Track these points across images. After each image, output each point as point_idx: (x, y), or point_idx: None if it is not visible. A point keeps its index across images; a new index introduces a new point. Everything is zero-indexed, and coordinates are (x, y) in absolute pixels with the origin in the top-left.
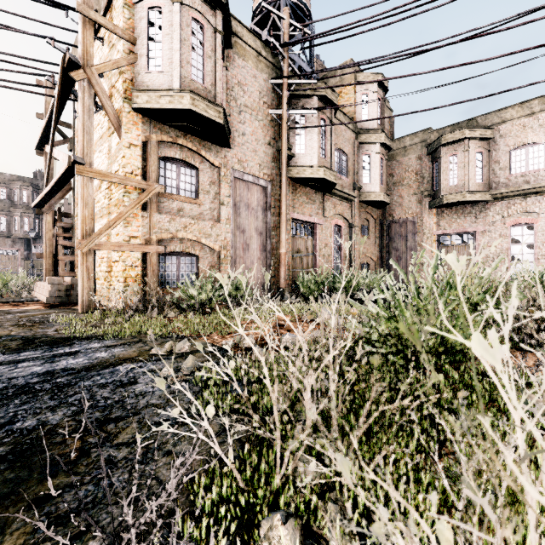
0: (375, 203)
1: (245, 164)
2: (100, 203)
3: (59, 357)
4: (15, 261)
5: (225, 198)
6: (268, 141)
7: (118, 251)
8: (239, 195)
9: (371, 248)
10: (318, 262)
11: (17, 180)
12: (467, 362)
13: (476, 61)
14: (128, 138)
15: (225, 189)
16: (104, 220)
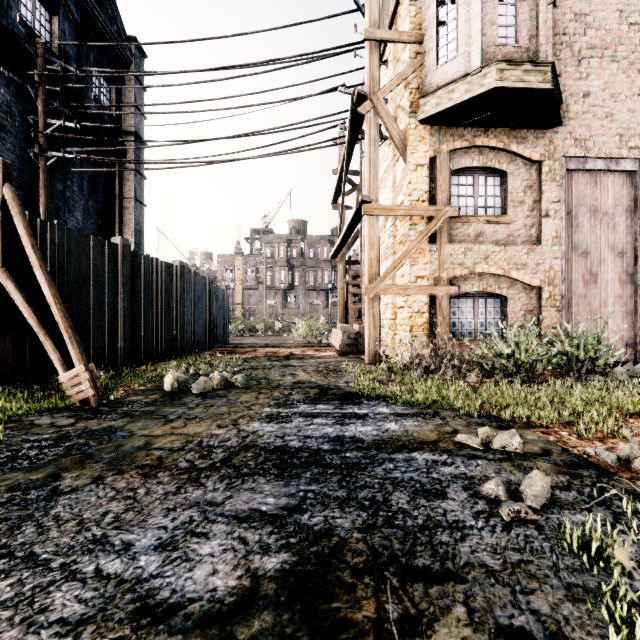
0: None
1: (589, 143)
2: (384, 244)
3: (348, 418)
4: (319, 310)
5: (550, 206)
6: (639, 89)
7: (403, 295)
8: (577, 196)
9: None
10: None
11: (320, 240)
12: None
13: None
14: (413, 159)
15: (550, 192)
16: (388, 261)
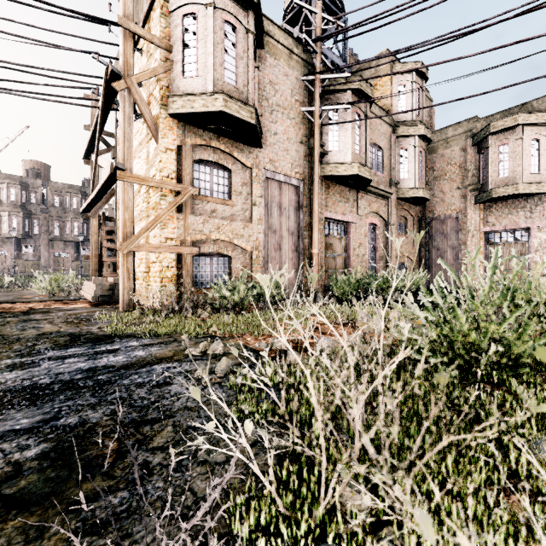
0: (413, 200)
1: (277, 164)
2: (139, 207)
3: (101, 354)
4: (67, 263)
5: (257, 199)
6: (300, 140)
7: (156, 252)
8: (271, 195)
9: (409, 247)
10: (351, 262)
11: (68, 189)
12: (537, 376)
13: (534, 37)
14: (164, 143)
15: (257, 189)
16: (143, 222)
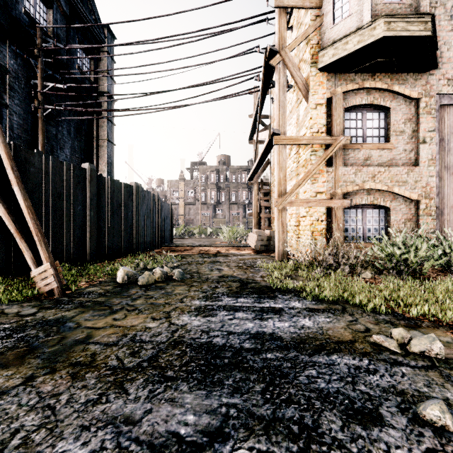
0: None
1: None
2: (289, 168)
3: (266, 312)
4: (239, 219)
5: (426, 134)
6: None
7: (305, 207)
8: (448, 126)
9: None
10: None
11: (239, 169)
12: None
13: None
14: (314, 100)
15: (426, 123)
16: (292, 181)
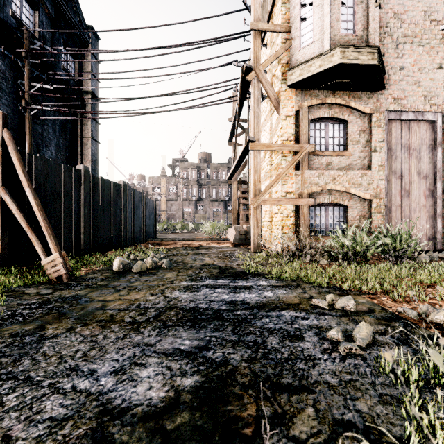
0: None
1: (404, 101)
2: (264, 170)
3: (239, 289)
4: (219, 215)
5: (377, 144)
6: (438, 65)
7: (277, 205)
8: (395, 137)
9: None
10: None
11: (220, 166)
12: None
13: None
14: (284, 112)
15: (377, 134)
16: (267, 182)
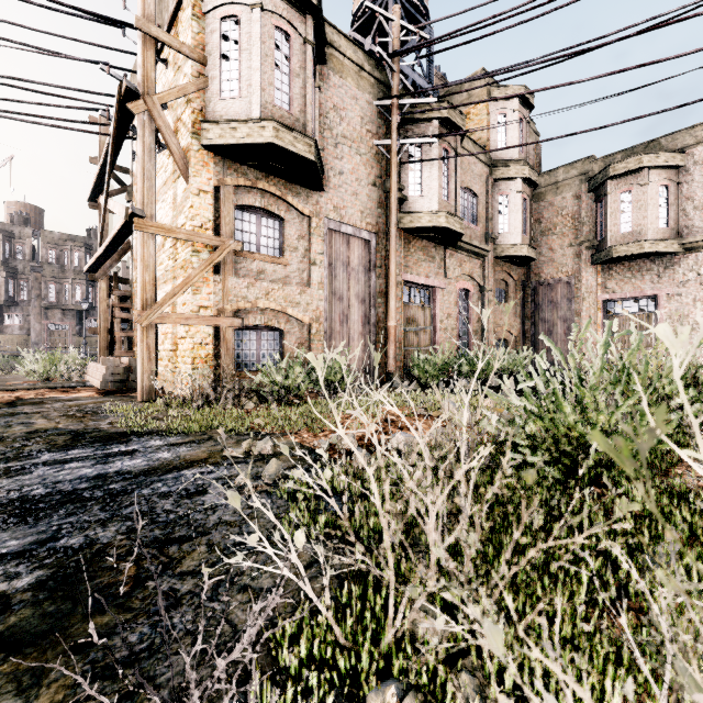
0: (515, 259)
1: (343, 212)
2: (163, 266)
3: (113, 457)
4: (66, 338)
5: (317, 256)
6: (373, 181)
7: (185, 325)
8: (335, 252)
9: (510, 319)
10: (438, 338)
11: (68, 240)
12: (655, 477)
13: (660, 60)
14: (196, 183)
15: (317, 244)
16: (168, 286)
